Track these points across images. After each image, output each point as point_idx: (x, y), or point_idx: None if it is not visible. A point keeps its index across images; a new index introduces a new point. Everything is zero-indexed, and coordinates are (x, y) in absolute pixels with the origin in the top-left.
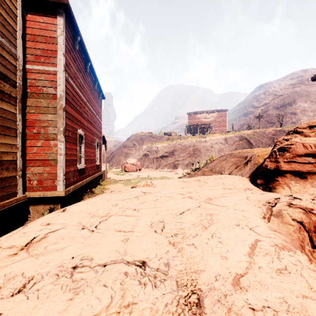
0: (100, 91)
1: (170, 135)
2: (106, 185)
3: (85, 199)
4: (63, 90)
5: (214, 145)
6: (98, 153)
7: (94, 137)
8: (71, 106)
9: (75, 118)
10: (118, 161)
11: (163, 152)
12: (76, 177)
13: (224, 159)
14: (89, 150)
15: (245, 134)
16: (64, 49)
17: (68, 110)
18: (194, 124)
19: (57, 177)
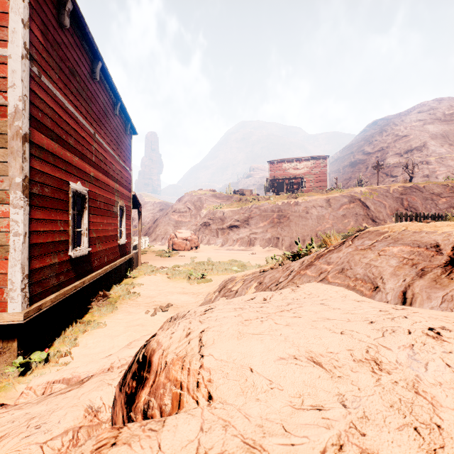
0: (127, 120)
1: (243, 194)
2: (138, 278)
3: (91, 311)
4: (22, 97)
5: (310, 210)
6: (123, 224)
7: (113, 197)
8: (52, 136)
9: (64, 160)
10: (164, 234)
11: (233, 220)
12: (65, 273)
13: (368, 245)
14: (102, 220)
15: (358, 193)
16: (27, 13)
17: (40, 143)
18: (278, 177)
19: (7, 281)
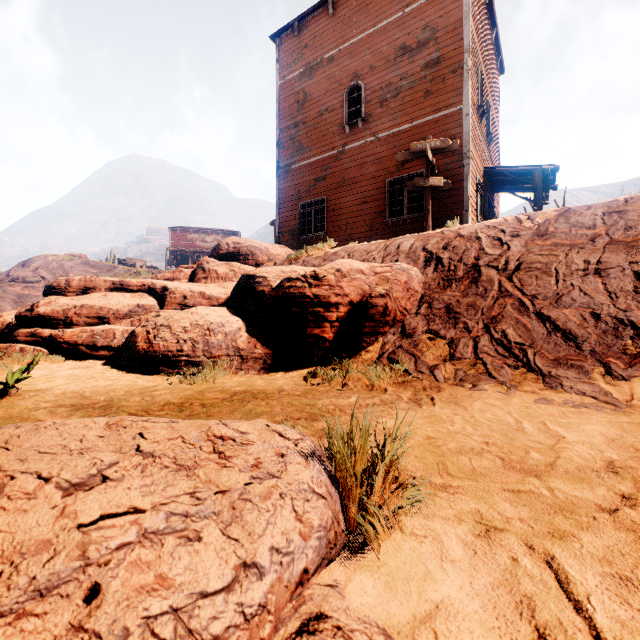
0: None
1: (133, 265)
2: None
3: None
4: None
5: None
6: None
7: None
8: None
9: None
10: None
11: None
12: None
13: None
14: None
15: None
16: None
17: None
18: (182, 249)
19: None
